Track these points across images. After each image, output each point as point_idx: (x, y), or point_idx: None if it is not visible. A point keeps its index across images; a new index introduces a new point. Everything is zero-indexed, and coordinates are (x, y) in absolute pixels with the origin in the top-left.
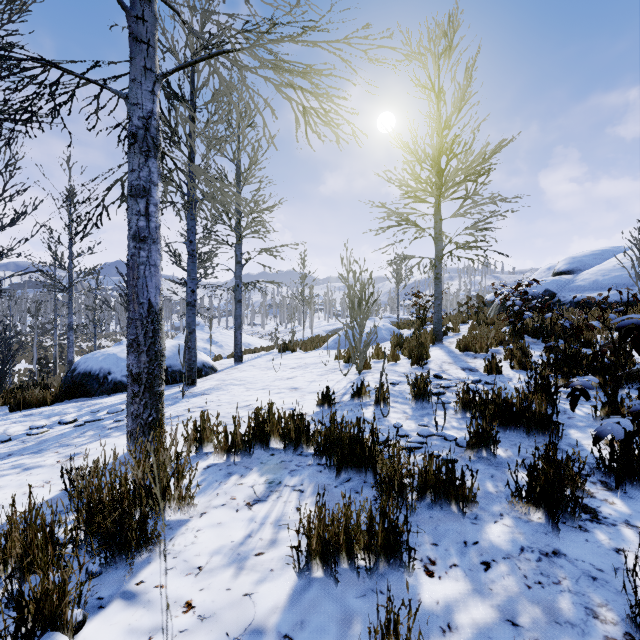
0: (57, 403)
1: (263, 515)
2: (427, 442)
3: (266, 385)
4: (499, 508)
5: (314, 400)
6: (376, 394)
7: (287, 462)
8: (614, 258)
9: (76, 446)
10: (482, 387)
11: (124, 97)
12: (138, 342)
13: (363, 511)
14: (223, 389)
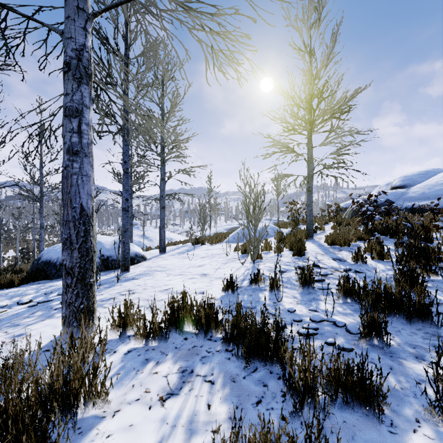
0: (23, 285)
1: (175, 414)
2: (320, 328)
3: (182, 271)
4: (412, 411)
5: (220, 285)
6: (270, 282)
7: (198, 347)
8: (436, 176)
9: (23, 326)
10: (353, 275)
11: (60, 33)
12: (71, 240)
13: (274, 411)
14: (149, 275)
